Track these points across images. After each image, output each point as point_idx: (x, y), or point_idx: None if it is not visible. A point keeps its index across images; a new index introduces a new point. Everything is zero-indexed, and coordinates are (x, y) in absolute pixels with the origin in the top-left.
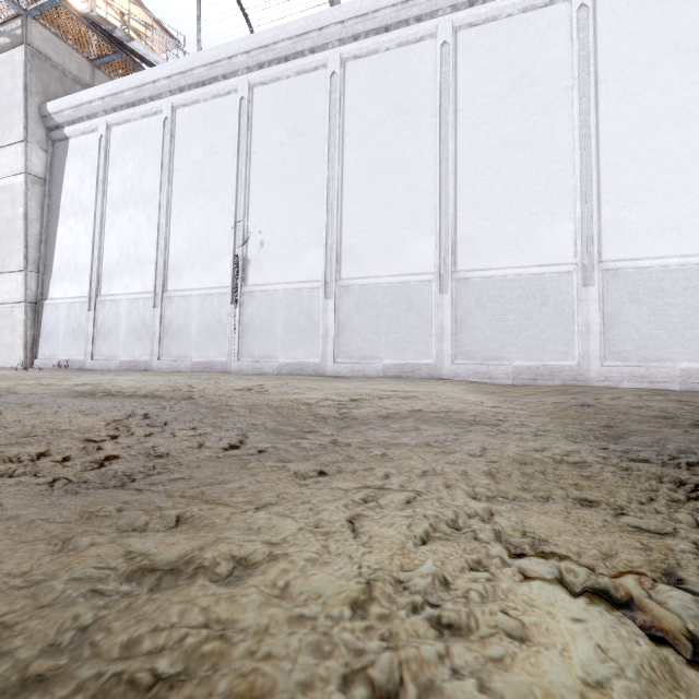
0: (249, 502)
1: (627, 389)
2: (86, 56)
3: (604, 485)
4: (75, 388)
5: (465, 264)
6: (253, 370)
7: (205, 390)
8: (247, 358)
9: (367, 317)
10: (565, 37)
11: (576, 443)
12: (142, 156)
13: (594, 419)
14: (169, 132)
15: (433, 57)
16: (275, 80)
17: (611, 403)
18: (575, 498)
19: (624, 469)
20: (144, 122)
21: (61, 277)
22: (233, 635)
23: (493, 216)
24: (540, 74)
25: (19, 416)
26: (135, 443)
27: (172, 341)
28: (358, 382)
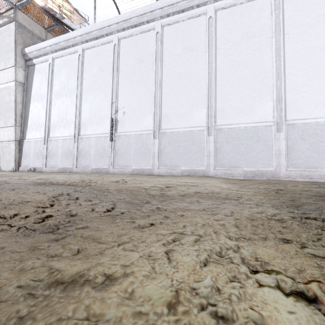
0: (115, 241)
1: (299, 181)
2: (43, 26)
3: (294, 231)
4: (37, 180)
5: (220, 122)
6: (120, 172)
7: (97, 182)
8: (117, 167)
9: (173, 147)
10: (268, 13)
11: (277, 209)
12: (68, 72)
13: (285, 197)
14: (81, 61)
15: (205, 24)
16: (130, 36)
17: (292, 188)
18: (279, 238)
19: (303, 223)
20: (69, 57)
21: (31, 129)
22: (101, 324)
23: (233, 99)
24: (256, 31)
25: (8, 195)
26: (61, 209)
27: (82, 158)
28: (169, 178)
